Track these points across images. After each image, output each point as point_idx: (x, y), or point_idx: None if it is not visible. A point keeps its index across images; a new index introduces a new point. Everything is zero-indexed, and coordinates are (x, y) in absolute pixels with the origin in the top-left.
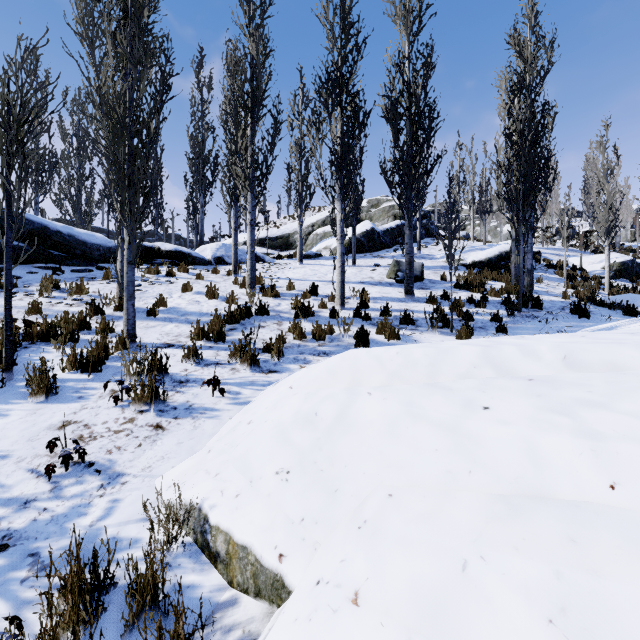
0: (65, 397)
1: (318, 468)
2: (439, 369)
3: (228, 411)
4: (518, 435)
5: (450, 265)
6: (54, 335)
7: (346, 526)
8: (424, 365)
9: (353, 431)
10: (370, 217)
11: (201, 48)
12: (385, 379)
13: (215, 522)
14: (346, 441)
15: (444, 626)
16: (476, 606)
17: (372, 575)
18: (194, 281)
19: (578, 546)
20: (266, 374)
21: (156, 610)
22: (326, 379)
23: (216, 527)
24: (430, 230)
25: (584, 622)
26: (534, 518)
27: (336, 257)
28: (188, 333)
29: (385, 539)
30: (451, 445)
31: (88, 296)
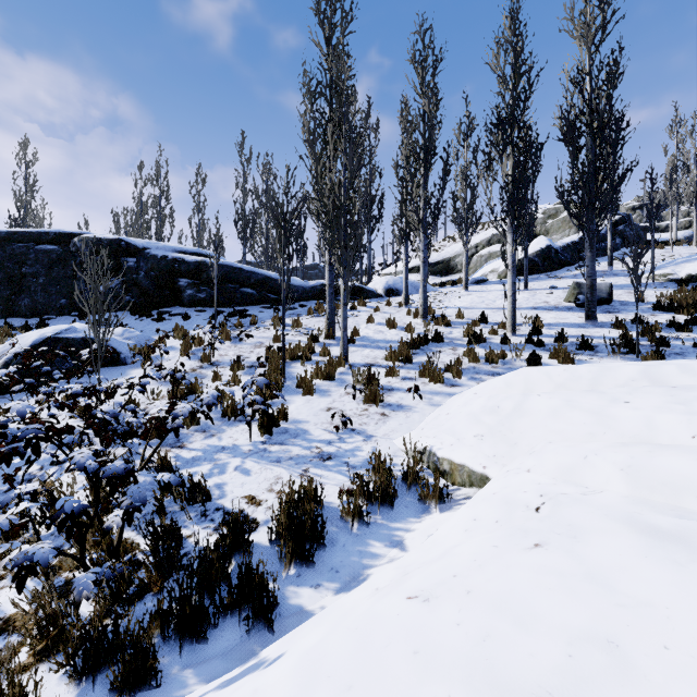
0: (320, 395)
1: (502, 434)
2: (600, 382)
3: (427, 409)
4: (642, 414)
5: (652, 282)
6: (296, 356)
7: (522, 456)
8: (587, 379)
9: (526, 416)
10: (546, 230)
11: (369, 98)
12: (552, 388)
13: (441, 456)
14: (521, 421)
15: (571, 475)
16: (588, 468)
17: (537, 464)
18: (373, 313)
19: (651, 452)
20: (450, 387)
21: (418, 486)
22: (503, 388)
23: (442, 458)
24: (629, 237)
25: (637, 469)
26: (634, 447)
27: (504, 281)
28: (381, 356)
29: (545, 452)
30: (595, 421)
31: (303, 329)
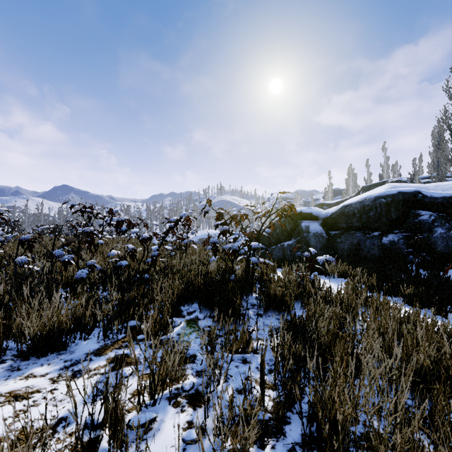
0: None
1: None
2: None
3: None
4: None
5: None
6: None
7: None
8: None
9: None
10: None
11: None
12: None
13: None
14: None
15: None
16: None
17: None
18: None
19: None
20: None
21: None
22: None
23: None
24: None
25: None
26: None
27: None
28: None
29: None
30: None
31: None
